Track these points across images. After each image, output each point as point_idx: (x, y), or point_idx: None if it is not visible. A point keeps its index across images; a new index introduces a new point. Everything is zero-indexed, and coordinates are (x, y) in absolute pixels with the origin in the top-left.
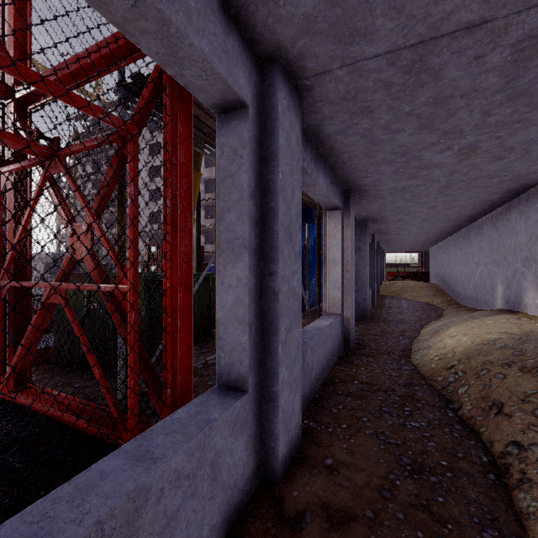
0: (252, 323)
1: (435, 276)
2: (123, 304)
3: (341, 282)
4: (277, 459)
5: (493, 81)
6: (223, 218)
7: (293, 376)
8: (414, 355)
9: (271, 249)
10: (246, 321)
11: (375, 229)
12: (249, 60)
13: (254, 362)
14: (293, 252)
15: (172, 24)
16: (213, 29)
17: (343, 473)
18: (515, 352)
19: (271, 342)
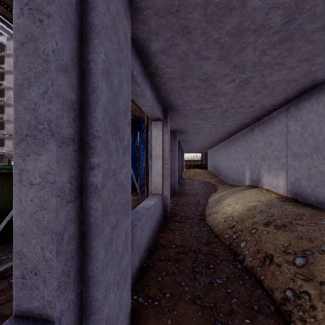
0: (64, 230)
1: (211, 166)
2: None
3: (162, 172)
4: None
5: (277, 19)
6: (21, 96)
7: (121, 270)
8: (207, 218)
9: (92, 139)
10: (53, 230)
11: (180, 138)
12: None
13: (67, 278)
14: (121, 145)
15: None
16: None
17: None
18: (268, 215)
19: (93, 246)
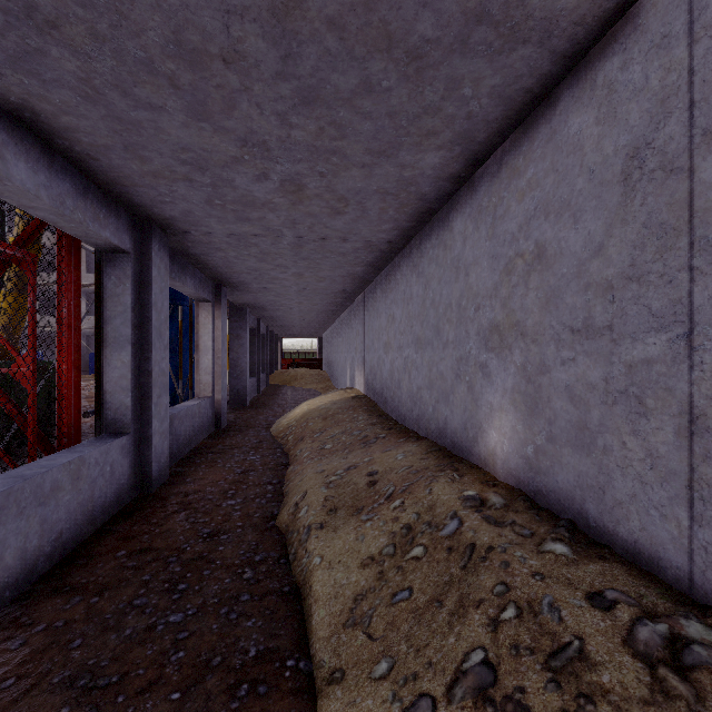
0: (133, 390)
1: (325, 364)
2: (21, 382)
3: (213, 368)
4: (151, 477)
5: (288, 252)
6: (110, 323)
7: (163, 428)
8: (274, 426)
9: (146, 343)
10: (129, 389)
11: (259, 314)
12: (131, 225)
13: (134, 416)
14: (163, 345)
15: (93, 232)
16: (112, 221)
17: (198, 481)
18: (326, 410)
19: (147, 403)
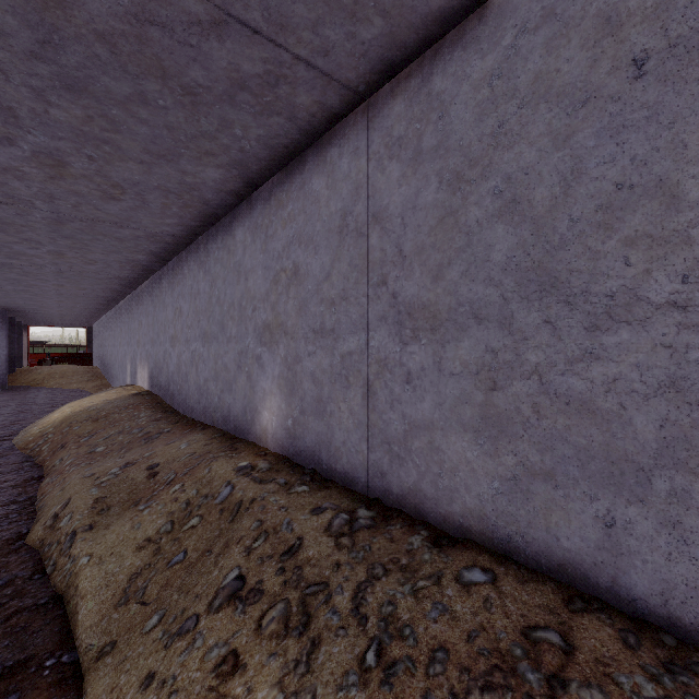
0: None
1: (98, 359)
2: None
3: None
4: None
5: (42, 226)
6: None
7: None
8: (18, 436)
9: None
10: None
11: None
12: None
13: None
14: None
15: None
16: None
17: None
18: (98, 411)
19: None
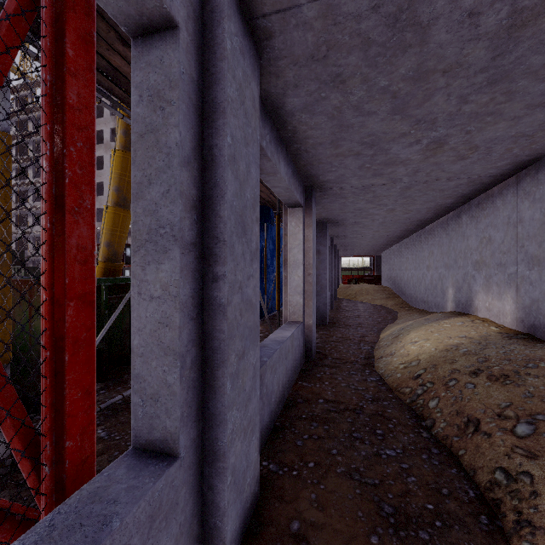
0: (186, 352)
1: (387, 280)
2: None
3: (303, 287)
4: (225, 543)
5: (480, 54)
6: (141, 196)
7: (248, 415)
8: (377, 363)
9: (215, 243)
10: (176, 351)
11: (334, 231)
12: None
13: (189, 410)
14: (248, 250)
15: None
16: None
17: (314, 543)
18: (480, 359)
19: (217, 376)
